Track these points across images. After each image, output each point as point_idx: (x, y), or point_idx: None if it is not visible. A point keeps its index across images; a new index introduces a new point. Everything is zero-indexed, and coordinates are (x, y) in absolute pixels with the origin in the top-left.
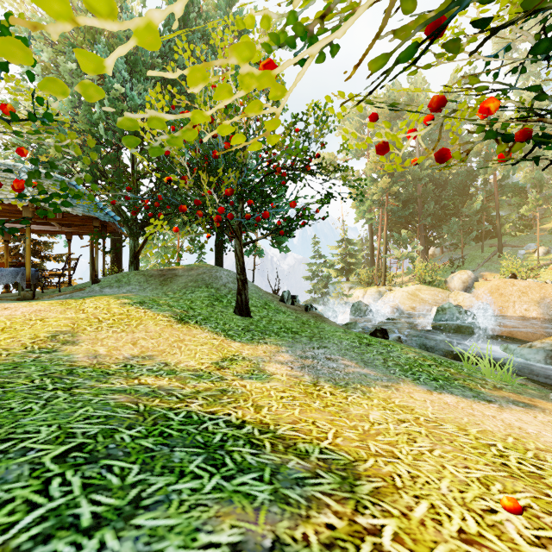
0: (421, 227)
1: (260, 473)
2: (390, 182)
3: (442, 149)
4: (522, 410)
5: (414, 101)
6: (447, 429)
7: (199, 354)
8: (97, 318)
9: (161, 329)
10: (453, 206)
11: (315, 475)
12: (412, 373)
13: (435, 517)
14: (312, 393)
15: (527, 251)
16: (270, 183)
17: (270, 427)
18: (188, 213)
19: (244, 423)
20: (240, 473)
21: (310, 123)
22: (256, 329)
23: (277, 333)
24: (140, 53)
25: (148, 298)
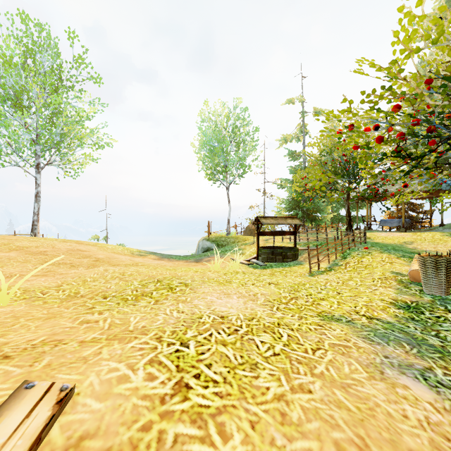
0: None
1: None
2: None
3: None
4: None
5: None
6: None
7: None
8: (424, 239)
9: None
10: None
11: None
12: None
13: None
14: None
15: None
16: None
17: None
18: None
19: None
20: None
21: None
22: None
23: None
24: None
25: None
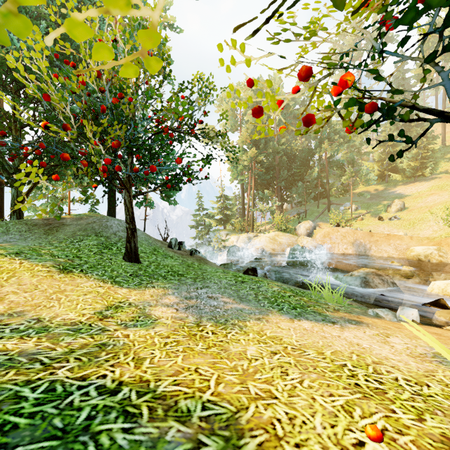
0: (278, 188)
1: None
2: (256, 152)
3: (308, 114)
4: (355, 327)
5: (273, 93)
6: (309, 356)
7: (81, 305)
8: None
9: (39, 281)
10: (299, 174)
11: (196, 444)
12: (277, 305)
13: None
14: (195, 335)
15: (345, 208)
16: (157, 140)
17: (150, 385)
18: (70, 161)
19: (120, 386)
20: None
21: (194, 93)
22: (144, 274)
23: (164, 276)
24: None
25: (28, 248)
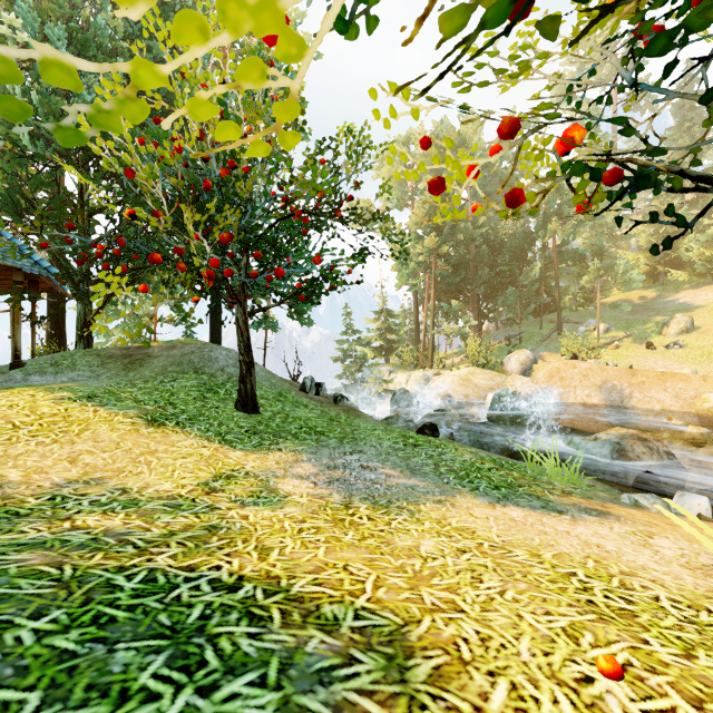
0: (474, 297)
1: (261, 672)
2: (438, 241)
3: (514, 189)
4: (596, 520)
5: (466, 144)
6: (517, 558)
7: (179, 472)
8: (12, 423)
9: (120, 437)
10: (509, 273)
11: (348, 660)
12: (470, 481)
13: (518, 705)
14: (343, 520)
15: (587, 328)
16: (286, 229)
17: (281, 582)
18: (163, 265)
19: (241, 581)
20: (228, 677)
21: (340, 154)
22: (266, 431)
23: (295, 435)
24: (93, 30)
25: (103, 390)
